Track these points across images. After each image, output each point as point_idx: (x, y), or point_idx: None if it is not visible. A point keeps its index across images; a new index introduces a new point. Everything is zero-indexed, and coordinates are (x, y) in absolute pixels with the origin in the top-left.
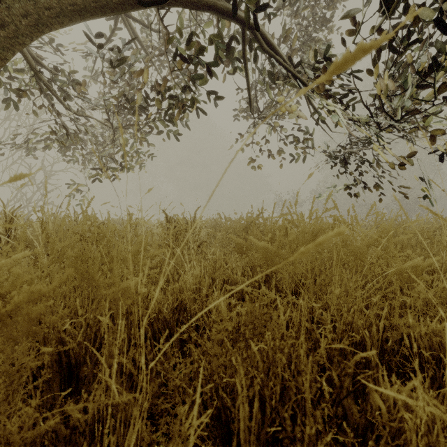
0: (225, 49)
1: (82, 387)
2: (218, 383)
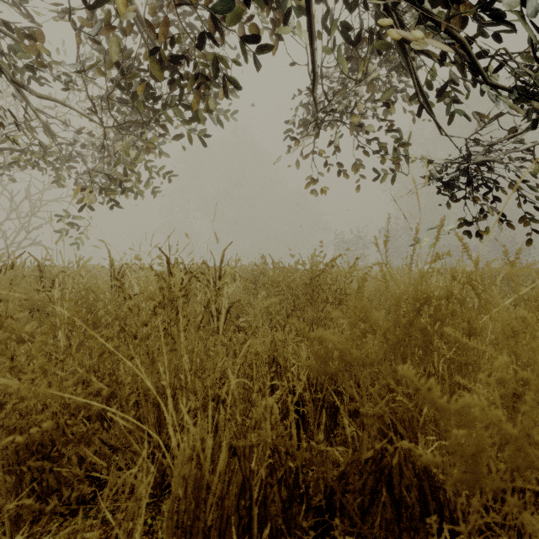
0: None
1: None
2: None
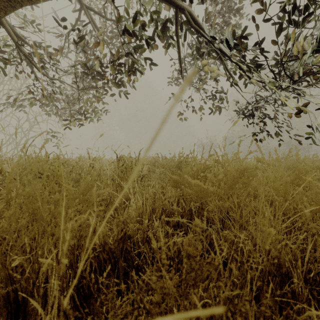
0: (162, 28)
1: None
2: None
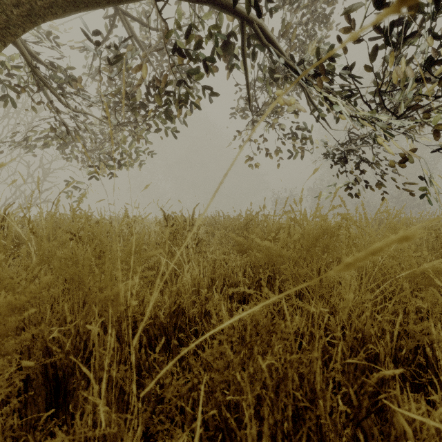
0: (224, 44)
1: (71, 401)
2: (221, 402)
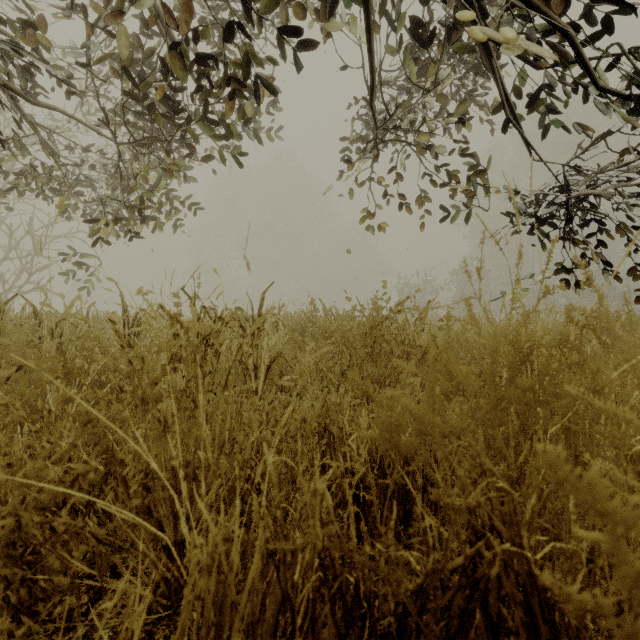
0: None
1: None
2: None
